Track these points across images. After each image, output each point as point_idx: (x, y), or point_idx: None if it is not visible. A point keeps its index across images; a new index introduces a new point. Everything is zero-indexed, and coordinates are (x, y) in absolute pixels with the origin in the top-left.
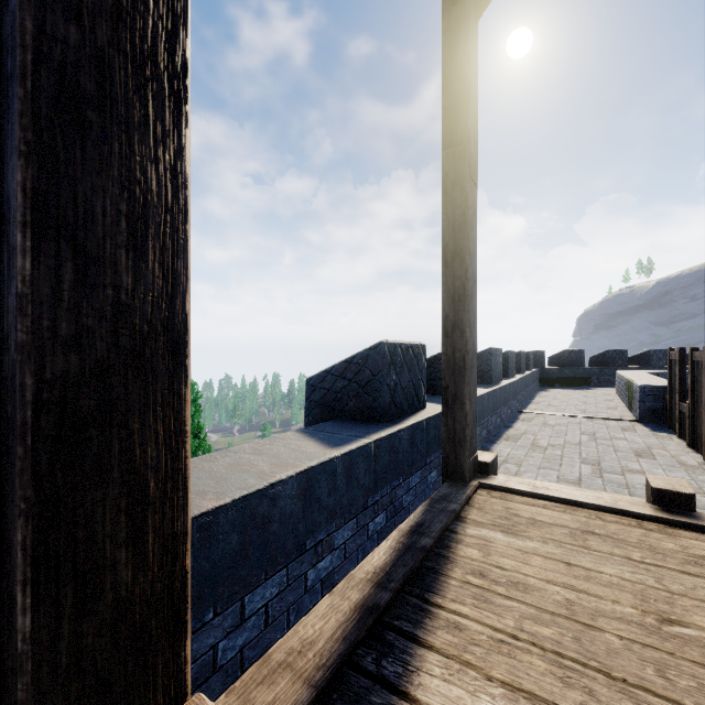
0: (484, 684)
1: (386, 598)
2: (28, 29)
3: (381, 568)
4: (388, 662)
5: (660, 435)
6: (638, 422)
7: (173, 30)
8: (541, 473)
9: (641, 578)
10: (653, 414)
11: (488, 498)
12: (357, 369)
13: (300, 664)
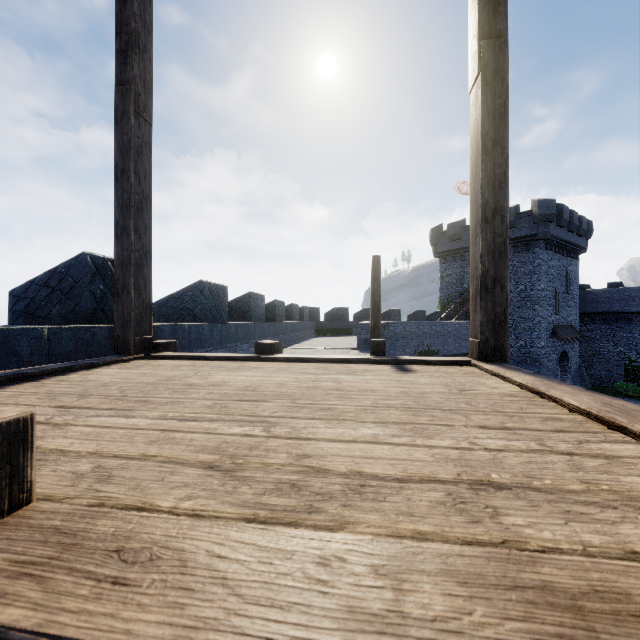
0: None
1: None
2: None
3: None
4: None
5: (362, 354)
6: (357, 349)
7: None
8: None
9: (187, 373)
10: (366, 343)
11: (142, 361)
12: (60, 278)
13: None
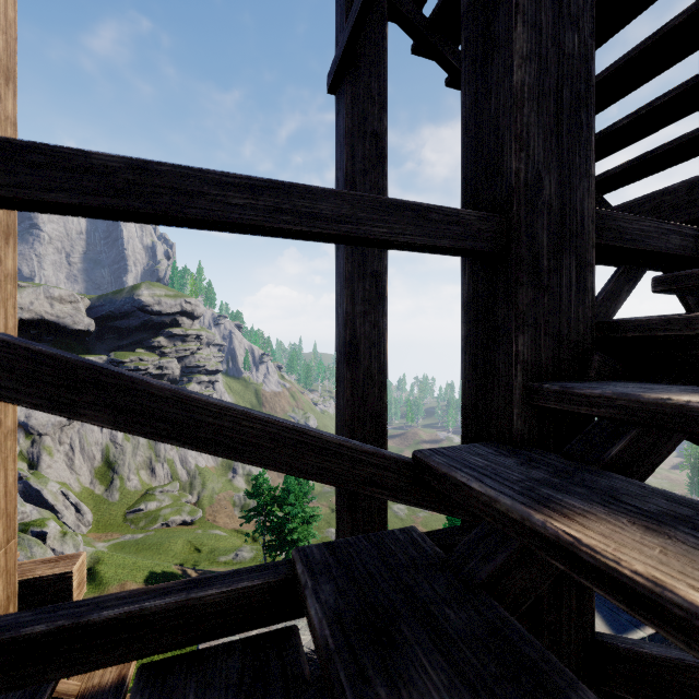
0: None
1: None
2: None
3: None
4: None
5: None
6: None
7: None
8: None
9: None
10: None
11: None
12: None
13: None
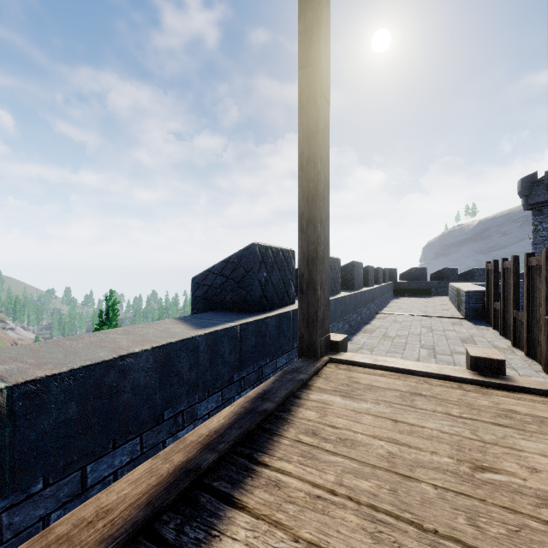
0: (289, 546)
1: (210, 459)
2: None
3: (216, 431)
4: (191, 527)
5: (480, 328)
6: (464, 319)
7: None
8: (388, 355)
9: (458, 431)
10: (475, 313)
11: (335, 370)
12: (233, 267)
13: (82, 537)
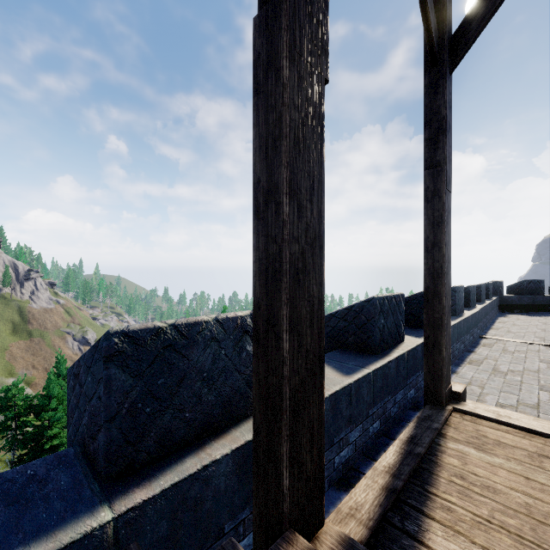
0: (470, 545)
1: (400, 485)
2: (287, 255)
3: (393, 465)
4: (408, 523)
5: None
6: None
7: (320, 220)
8: (502, 396)
9: None
10: None
11: (461, 420)
12: (355, 315)
13: (358, 516)
